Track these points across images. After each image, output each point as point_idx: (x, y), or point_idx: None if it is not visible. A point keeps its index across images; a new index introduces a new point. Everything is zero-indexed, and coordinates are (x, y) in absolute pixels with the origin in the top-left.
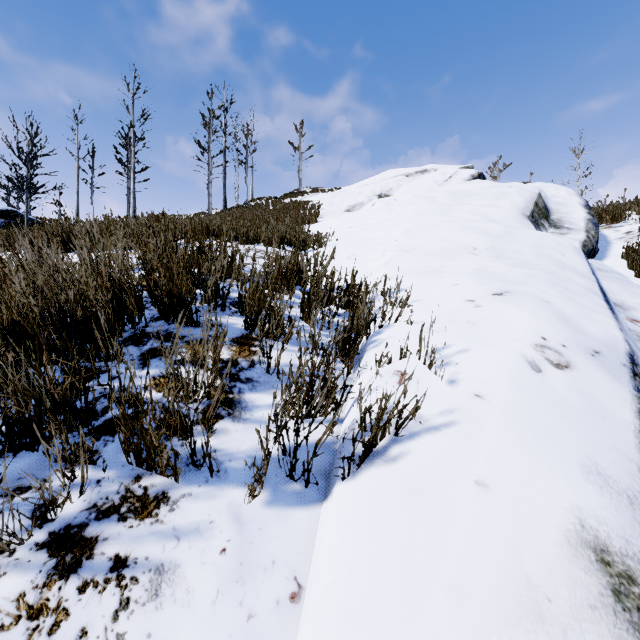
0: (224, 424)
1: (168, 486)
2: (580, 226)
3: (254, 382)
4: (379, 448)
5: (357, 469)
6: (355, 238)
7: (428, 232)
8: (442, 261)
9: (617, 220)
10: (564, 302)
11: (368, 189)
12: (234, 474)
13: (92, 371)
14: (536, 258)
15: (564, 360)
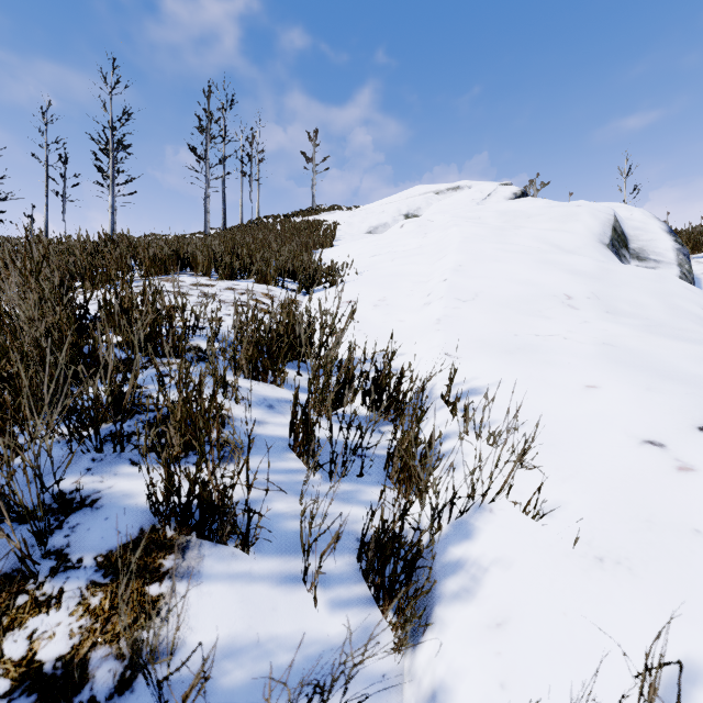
0: None
1: None
2: (670, 258)
3: None
4: None
5: None
6: (382, 272)
7: (489, 268)
8: (529, 321)
9: (699, 249)
10: None
11: (393, 208)
12: None
13: None
14: (670, 315)
15: None
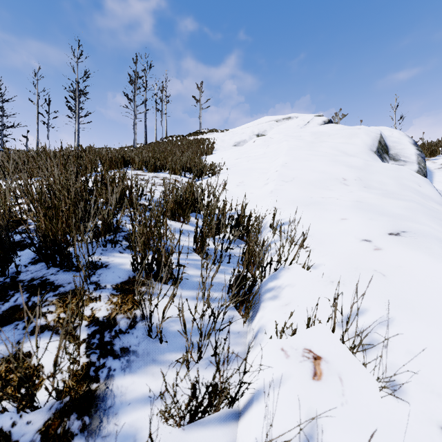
0: None
1: None
2: (413, 159)
3: (130, 354)
4: None
5: None
6: (242, 168)
7: (302, 164)
8: (320, 191)
9: (434, 154)
10: None
11: (249, 130)
12: None
13: None
14: (399, 188)
15: None
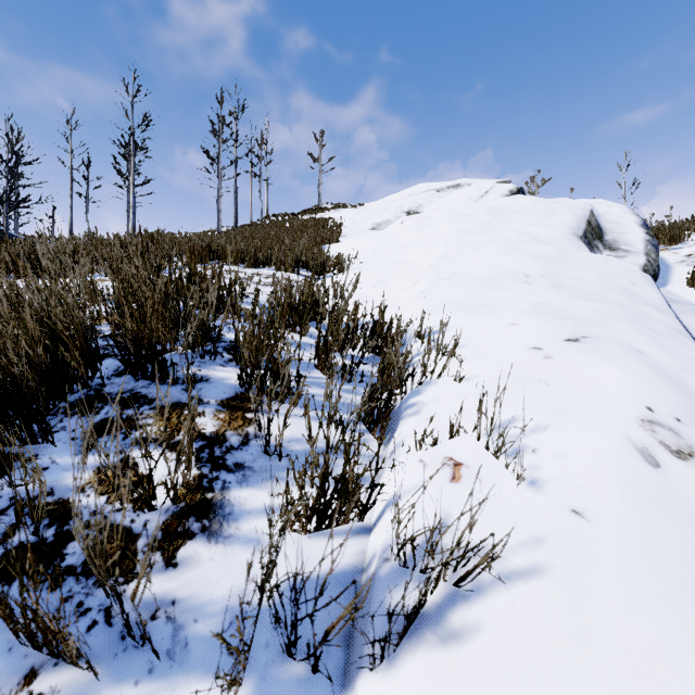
0: (194, 548)
1: (81, 690)
2: (639, 248)
3: (246, 469)
4: (430, 607)
5: (395, 649)
6: (382, 261)
7: (469, 255)
8: (489, 291)
9: (676, 241)
10: (658, 350)
11: (395, 205)
12: (199, 650)
13: (9, 459)
14: (602, 288)
15: (685, 444)
